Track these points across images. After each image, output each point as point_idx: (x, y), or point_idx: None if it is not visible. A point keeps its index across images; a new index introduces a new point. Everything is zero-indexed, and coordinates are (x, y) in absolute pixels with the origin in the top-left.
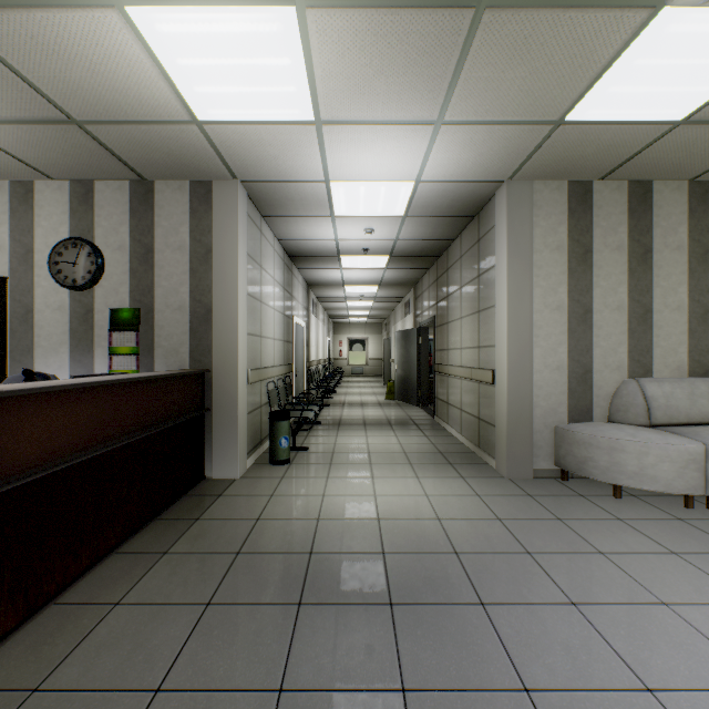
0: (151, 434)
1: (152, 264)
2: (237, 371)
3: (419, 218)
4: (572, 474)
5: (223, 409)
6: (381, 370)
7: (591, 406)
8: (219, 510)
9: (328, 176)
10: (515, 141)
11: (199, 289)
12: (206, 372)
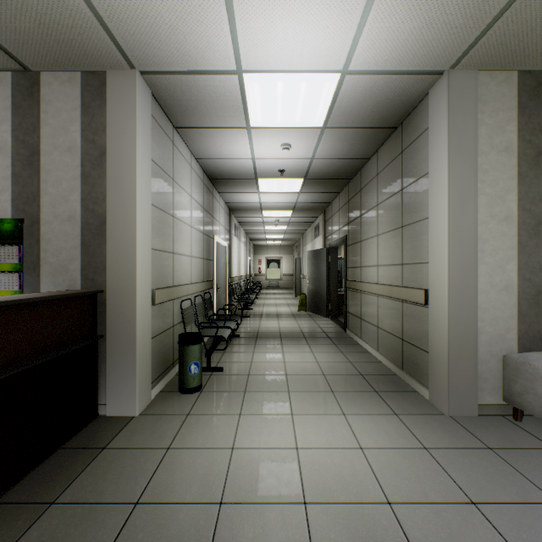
0: None
1: (37, 168)
2: (135, 292)
3: (338, 130)
4: (523, 411)
5: (118, 335)
6: (293, 284)
7: None
8: (91, 480)
9: (240, 64)
10: None
11: (92, 197)
12: (100, 293)
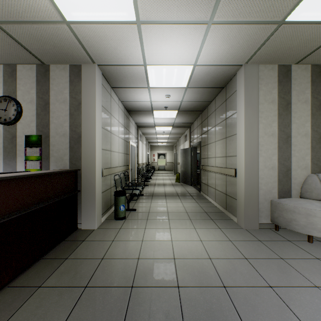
0: (38, 208)
1: (48, 110)
2: (95, 170)
3: (194, 89)
4: (280, 226)
5: (87, 190)
6: (173, 168)
7: (290, 188)
8: (81, 251)
9: (145, 62)
10: (253, 36)
11: (74, 124)
12: (78, 170)
